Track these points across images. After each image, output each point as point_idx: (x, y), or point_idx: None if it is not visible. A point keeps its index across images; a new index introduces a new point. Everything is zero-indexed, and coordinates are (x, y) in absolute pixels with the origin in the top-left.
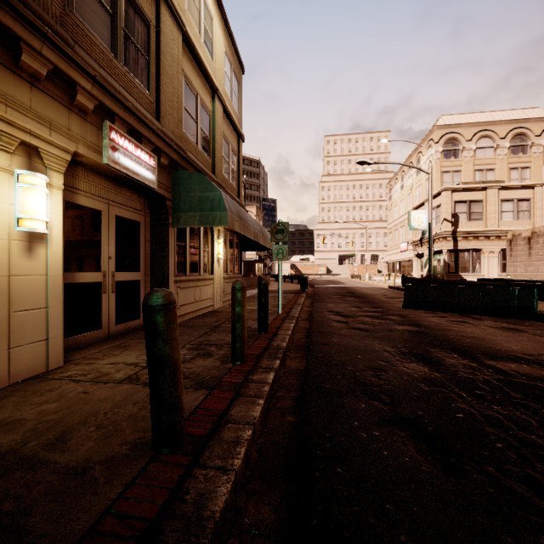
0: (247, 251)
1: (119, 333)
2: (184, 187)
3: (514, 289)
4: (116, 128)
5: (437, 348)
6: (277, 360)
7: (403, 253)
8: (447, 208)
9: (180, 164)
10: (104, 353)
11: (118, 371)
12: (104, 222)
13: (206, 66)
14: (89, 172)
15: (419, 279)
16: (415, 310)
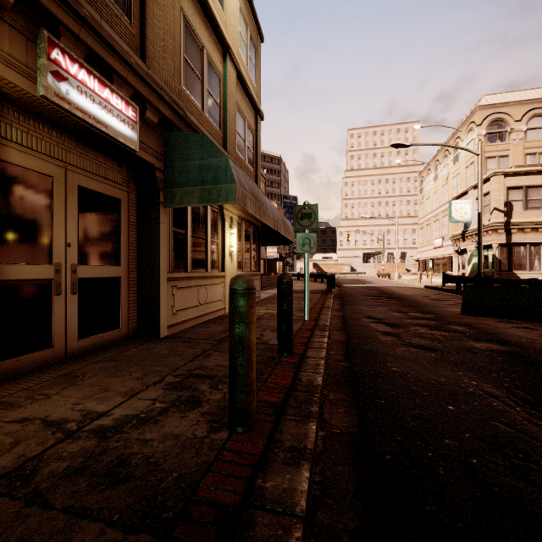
0: (266, 245)
1: (84, 350)
2: (180, 153)
3: None
4: (63, 47)
5: None
6: (312, 424)
7: (437, 250)
8: (498, 196)
9: (176, 125)
10: (35, 390)
11: (14, 446)
12: (58, 193)
13: (215, 13)
14: (29, 117)
15: (467, 277)
16: (480, 317)
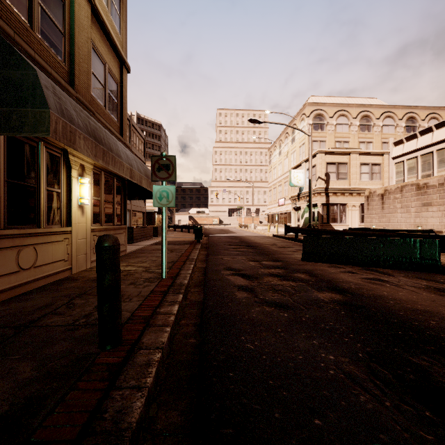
0: (135, 199)
1: None
2: None
3: (416, 240)
4: None
5: (423, 356)
6: None
7: (281, 207)
8: (321, 168)
9: None
10: None
11: None
12: None
13: None
14: None
15: (302, 228)
16: (315, 263)
